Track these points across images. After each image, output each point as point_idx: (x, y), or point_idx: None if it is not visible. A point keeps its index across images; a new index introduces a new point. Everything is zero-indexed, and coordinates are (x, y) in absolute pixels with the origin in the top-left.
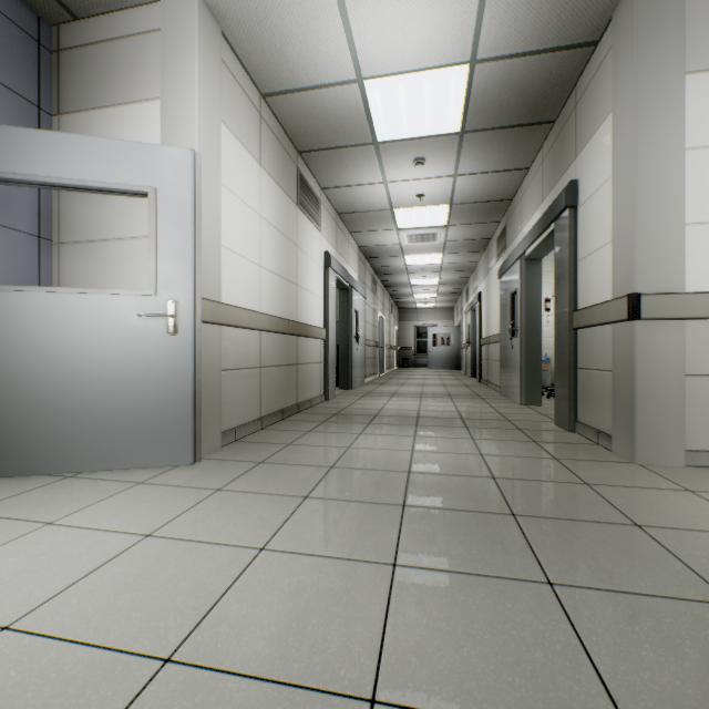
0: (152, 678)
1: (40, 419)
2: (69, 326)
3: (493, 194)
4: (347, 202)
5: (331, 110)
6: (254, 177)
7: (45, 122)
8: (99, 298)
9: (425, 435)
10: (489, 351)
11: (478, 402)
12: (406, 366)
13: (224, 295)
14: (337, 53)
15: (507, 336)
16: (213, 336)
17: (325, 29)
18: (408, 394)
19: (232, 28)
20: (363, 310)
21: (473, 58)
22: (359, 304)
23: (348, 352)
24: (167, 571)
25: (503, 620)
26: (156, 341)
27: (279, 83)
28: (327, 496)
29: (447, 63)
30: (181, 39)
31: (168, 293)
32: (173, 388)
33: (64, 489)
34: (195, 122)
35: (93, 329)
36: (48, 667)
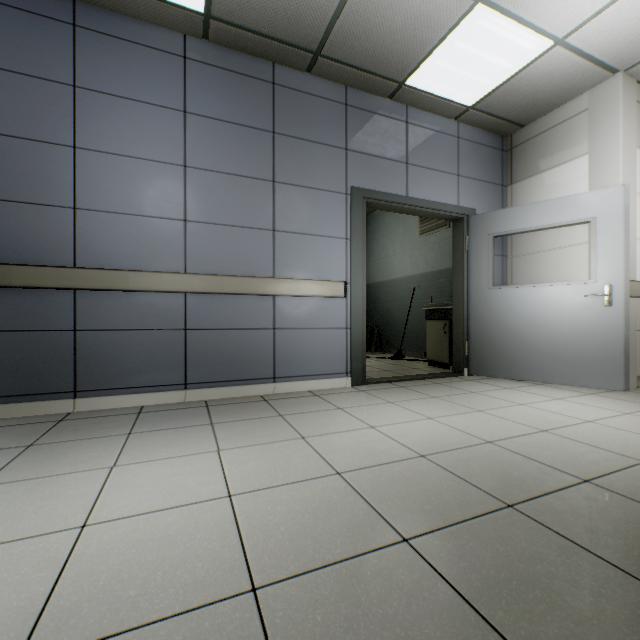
0: None
1: (524, 352)
2: (539, 304)
3: None
4: None
5: None
6: None
7: (504, 192)
8: (556, 288)
9: None
10: None
11: None
12: None
13: (636, 275)
14: None
15: None
16: (630, 306)
17: None
18: None
19: None
20: None
21: None
22: None
23: None
24: None
25: None
26: (595, 311)
27: None
28: None
29: None
30: (605, 110)
31: (604, 280)
32: (607, 340)
33: (544, 388)
34: (618, 161)
35: (553, 305)
36: (625, 433)
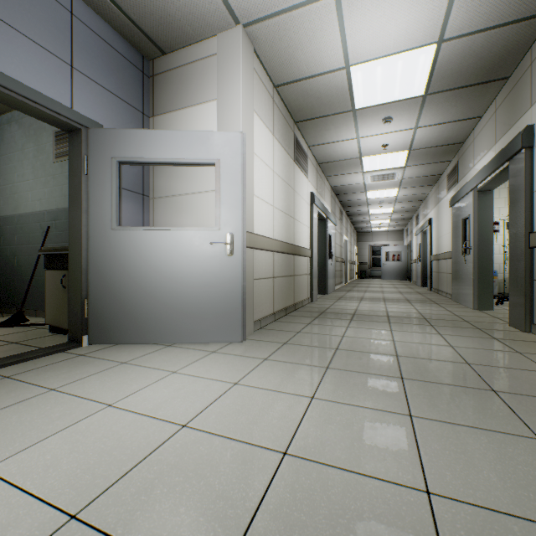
0: (281, 461)
1: (154, 309)
2: (169, 251)
3: (447, 139)
4: (326, 154)
5: (323, 90)
6: (270, 145)
7: (146, 122)
8: (186, 233)
9: (399, 330)
10: (439, 266)
11: (434, 306)
12: (362, 277)
13: (254, 228)
14: (332, 51)
15: (459, 253)
16: (249, 256)
17: (325, 35)
18: (373, 299)
19: (260, 45)
20: (334, 235)
21: (440, 38)
22: (331, 230)
23: (324, 267)
24: (258, 405)
25: (508, 458)
26: (220, 260)
27: (288, 77)
28: (342, 368)
29: (417, 46)
30: (230, 58)
31: (227, 228)
32: (230, 291)
33: (170, 353)
34: (240, 113)
35: (183, 253)
36: (219, 448)
